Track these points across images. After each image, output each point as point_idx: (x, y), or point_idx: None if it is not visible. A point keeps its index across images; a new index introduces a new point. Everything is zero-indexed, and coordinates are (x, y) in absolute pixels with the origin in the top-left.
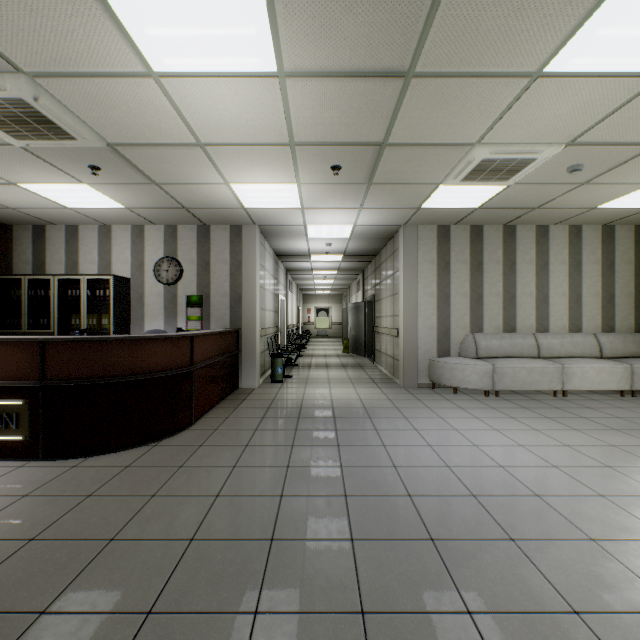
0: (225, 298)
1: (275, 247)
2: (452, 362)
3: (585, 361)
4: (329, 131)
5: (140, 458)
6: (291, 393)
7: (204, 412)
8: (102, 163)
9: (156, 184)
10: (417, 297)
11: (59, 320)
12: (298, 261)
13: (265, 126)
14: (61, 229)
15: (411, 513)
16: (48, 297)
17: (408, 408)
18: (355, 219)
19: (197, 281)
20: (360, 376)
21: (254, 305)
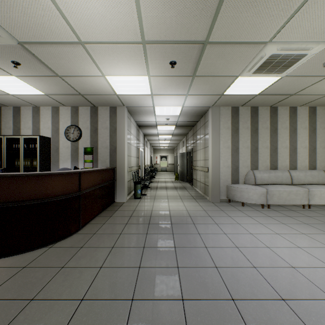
0: (106, 149)
1: (137, 121)
2: (241, 187)
3: (321, 187)
4: (169, 30)
5: (36, 259)
6: (145, 206)
7: (89, 220)
8: (20, 59)
9: (59, 76)
10: (219, 149)
11: (7, 162)
12: (150, 129)
13: (124, 25)
14: (10, 109)
15: (238, 322)
16: (1, 148)
17: (217, 216)
18: (183, 102)
19: (90, 139)
20: (185, 194)
21: (124, 153)
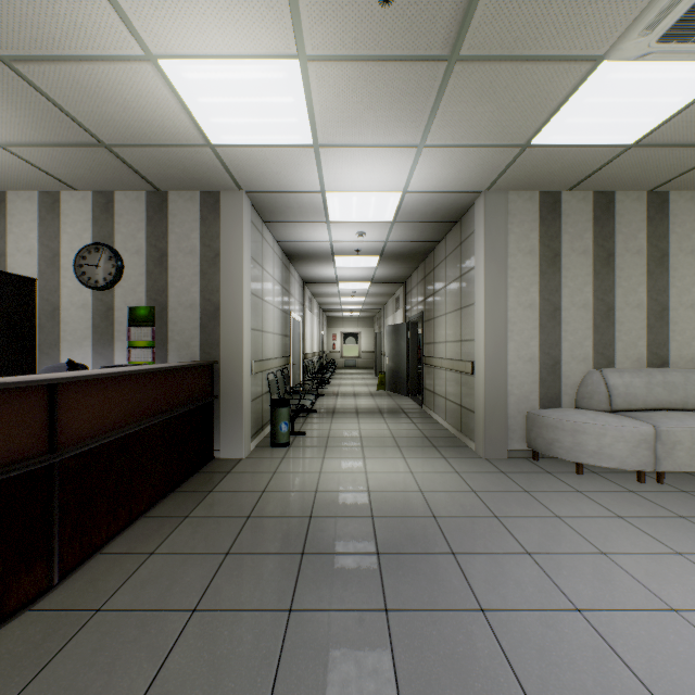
0: (192, 311)
1: (282, 240)
2: (575, 420)
3: None
4: None
5: None
6: (298, 472)
7: (107, 538)
8: None
9: (5, 63)
10: (507, 310)
11: None
12: (317, 267)
13: None
14: None
15: None
16: None
17: (519, 518)
18: (407, 177)
19: (146, 283)
20: (408, 432)
21: (239, 323)
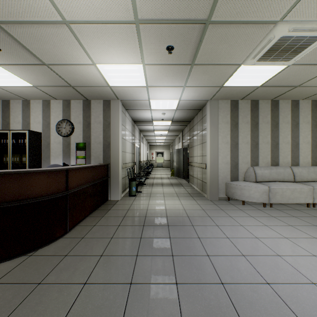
0: (100, 145)
1: (132, 116)
2: (241, 185)
3: None
4: (165, 5)
5: (10, 272)
6: (140, 204)
7: (79, 221)
8: None
9: (46, 65)
10: (218, 144)
11: None
12: (146, 125)
13: None
14: None
15: None
16: None
17: (217, 217)
18: (180, 95)
19: (83, 134)
20: (182, 191)
21: (118, 149)
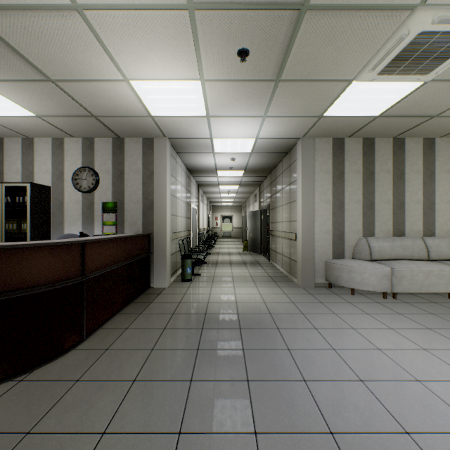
0: (138, 205)
1: (186, 162)
2: (350, 265)
3: None
4: None
5: None
6: (198, 294)
7: (103, 321)
8: None
9: (52, 81)
10: (314, 204)
11: None
12: (207, 176)
13: None
14: None
15: None
16: None
17: (314, 314)
18: (258, 131)
19: (112, 189)
20: (260, 274)
21: (164, 211)
